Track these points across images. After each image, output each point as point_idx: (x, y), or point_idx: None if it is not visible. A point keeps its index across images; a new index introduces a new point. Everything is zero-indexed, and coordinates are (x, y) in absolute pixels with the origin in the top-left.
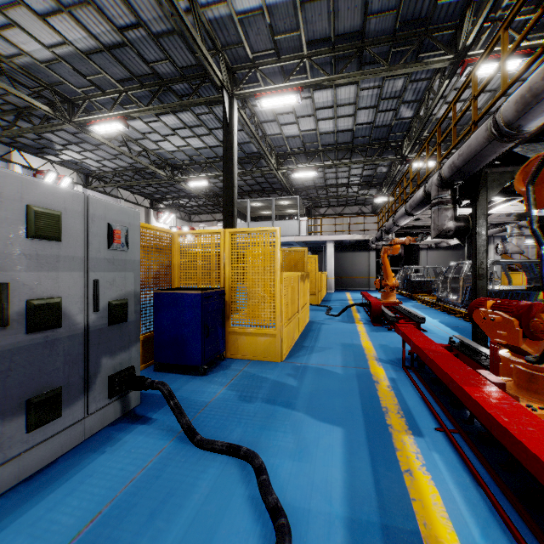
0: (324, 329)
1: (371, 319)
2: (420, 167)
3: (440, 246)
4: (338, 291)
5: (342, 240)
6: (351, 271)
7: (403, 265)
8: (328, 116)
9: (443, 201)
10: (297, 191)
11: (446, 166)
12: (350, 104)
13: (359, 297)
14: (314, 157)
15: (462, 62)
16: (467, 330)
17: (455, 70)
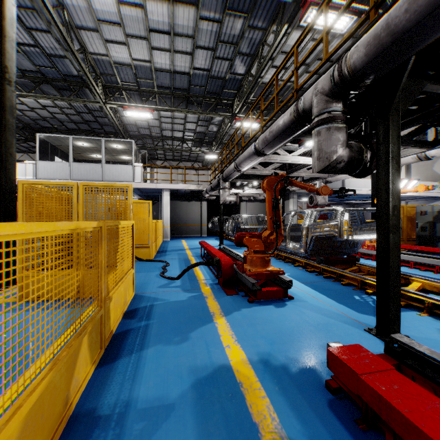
0: (156, 316)
1: (220, 281)
2: (265, 105)
3: (258, 199)
4: (174, 239)
5: (177, 190)
6: (186, 219)
7: (226, 214)
8: (164, 46)
9: (334, 117)
10: (132, 139)
11: (362, 44)
12: (189, 36)
13: (195, 244)
14: (149, 98)
15: (305, 3)
16: (325, 287)
17: (295, 12)
